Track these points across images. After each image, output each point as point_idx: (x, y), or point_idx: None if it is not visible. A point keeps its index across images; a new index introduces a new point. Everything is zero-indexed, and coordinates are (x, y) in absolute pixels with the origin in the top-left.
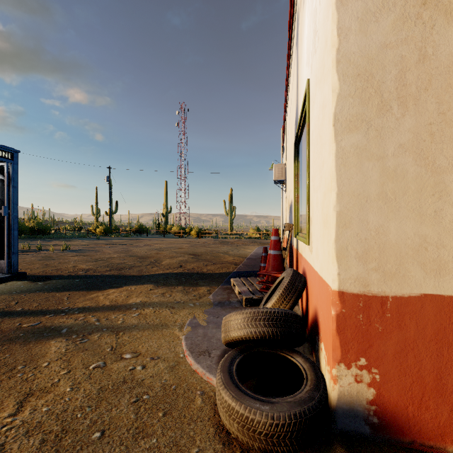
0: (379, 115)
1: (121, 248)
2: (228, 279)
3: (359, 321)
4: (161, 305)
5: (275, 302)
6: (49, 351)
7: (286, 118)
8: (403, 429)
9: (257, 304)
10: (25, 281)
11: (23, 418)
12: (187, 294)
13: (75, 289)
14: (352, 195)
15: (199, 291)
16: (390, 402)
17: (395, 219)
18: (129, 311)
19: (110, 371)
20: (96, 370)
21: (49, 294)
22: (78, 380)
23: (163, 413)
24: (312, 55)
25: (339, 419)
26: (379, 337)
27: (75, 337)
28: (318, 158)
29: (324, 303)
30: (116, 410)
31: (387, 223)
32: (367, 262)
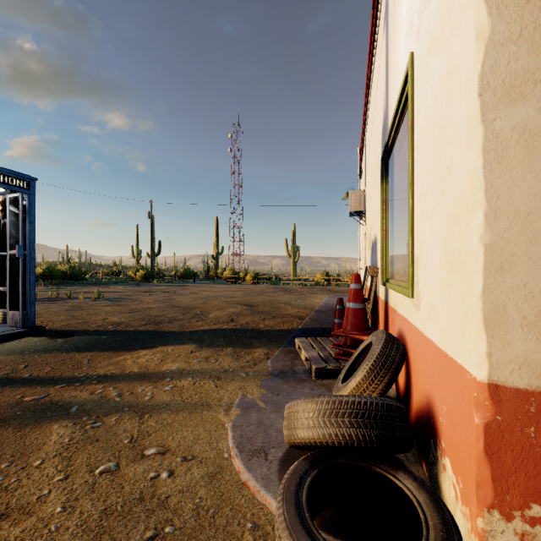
0: None
1: (162, 297)
2: (292, 339)
3: (528, 439)
4: (203, 374)
5: (361, 380)
6: (48, 441)
7: (365, 132)
8: None
9: (332, 376)
10: (43, 337)
11: None
12: (237, 359)
13: (100, 348)
14: (514, 214)
15: (253, 355)
16: None
17: None
18: (162, 382)
19: (122, 480)
20: (104, 476)
21: (68, 354)
22: (76, 493)
23: None
24: (420, 13)
25: None
26: None
27: (86, 419)
28: (434, 163)
29: (452, 396)
30: None
31: None
32: None
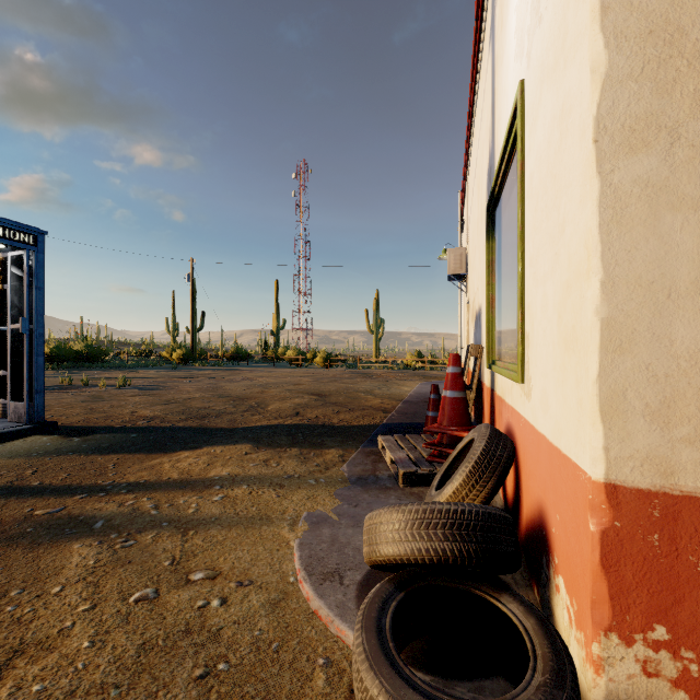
0: (698, 114)
1: (207, 384)
2: (374, 437)
3: (651, 548)
4: (262, 481)
5: (460, 486)
6: (68, 563)
7: (468, 173)
8: None
9: (424, 483)
10: (55, 435)
11: None
12: (305, 463)
13: (128, 449)
14: (635, 283)
15: (325, 458)
16: None
17: None
18: (209, 492)
19: (163, 609)
20: (140, 605)
21: (88, 457)
22: (107, 625)
23: None
24: (531, 33)
25: None
26: (697, 583)
27: (115, 537)
28: (547, 219)
29: (566, 500)
30: (165, 696)
31: None
32: (669, 425)
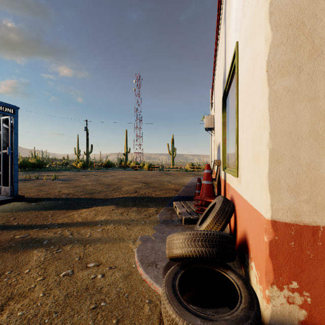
0: (311, 60)
1: (94, 178)
2: (171, 202)
3: (291, 248)
4: (120, 222)
5: (209, 223)
6: (32, 259)
7: (214, 81)
8: None
9: (194, 223)
10: (23, 202)
11: (0, 322)
12: (139, 214)
13: (58, 208)
14: (284, 133)
15: (149, 212)
16: (321, 323)
17: None
18: (96, 227)
19: (76, 279)
20: (65, 277)
21: (39, 212)
22: (50, 286)
23: (117, 320)
24: (241, 20)
25: None
26: (310, 263)
27: (53, 247)
28: (247, 104)
29: (255, 228)
30: (77, 316)
31: (318, 159)
32: (298, 195)
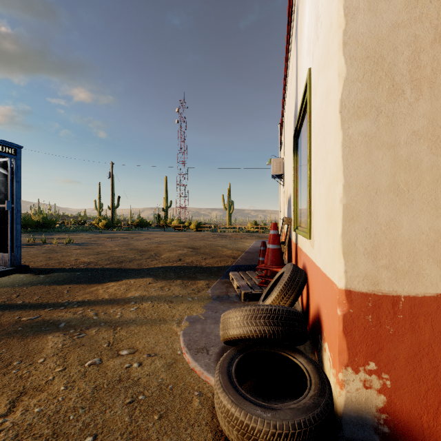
0: (390, 100)
1: (122, 242)
2: (227, 273)
3: (368, 322)
4: (160, 299)
5: (275, 298)
6: (46, 346)
7: (284, 113)
8: (416, 440)
9: (256, 299)
10: (28, 274)
11: (13, 420)
12: (185, 288)
13: (75, 282)
14: (360, 186)
15: (197, 285)
16: (402, 410)
17: (408, 213)
18: (128, 305)
19: (105, 369)
20: (92, 367)
21: (50, 287)
22: (73, 378)
23: (159, 416)
24: (314, 43)
25: (346, 427)
26: (389, 340)
27: (72, 331)
28: (320, 148)
29: (328, 301)
30: (110, 412)
31: (399, 216)
32: (376, 259)
